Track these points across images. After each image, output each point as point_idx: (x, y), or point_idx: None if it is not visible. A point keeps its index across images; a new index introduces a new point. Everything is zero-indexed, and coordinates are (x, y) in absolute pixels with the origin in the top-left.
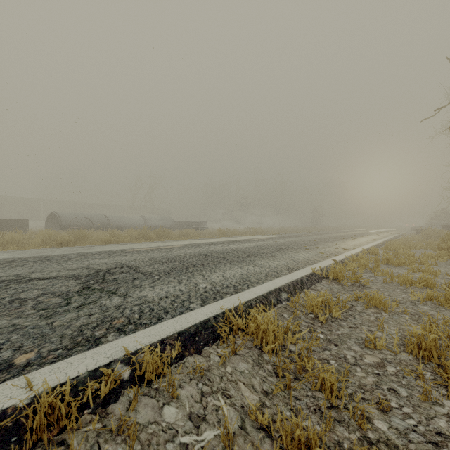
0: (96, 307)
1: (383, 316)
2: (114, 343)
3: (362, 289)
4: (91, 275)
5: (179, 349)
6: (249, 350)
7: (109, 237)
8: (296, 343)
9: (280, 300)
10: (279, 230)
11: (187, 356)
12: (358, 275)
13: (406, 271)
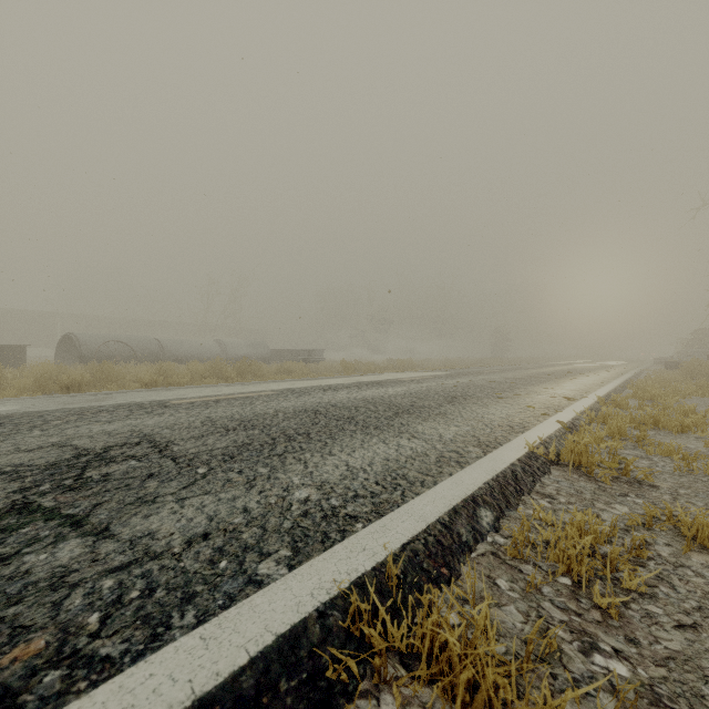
0: None
1: None
2: None
3: (641, 490)
4: (58, 465)
5: None
6: None
7: (153, 375)
8: None
9: (481, 531)
10: (441, 363)
11: None
12: (629, 461)
13: (700, 444)
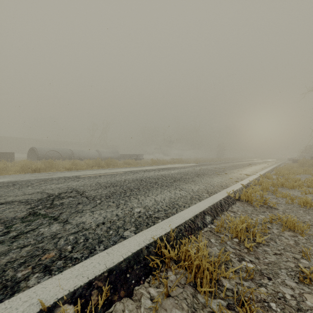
0: (32, 237)
1: (300, 239)
2: (33, 290)
3: (271, 210)
4: (42, 199)
5: (107, 294)
6: (183, 289)
7: (71, 165)
8: (230, 278)
9: (206, 223)
10: (194, 160)
11: (116, 302)
12: (267, 199)
13: (299, 193)
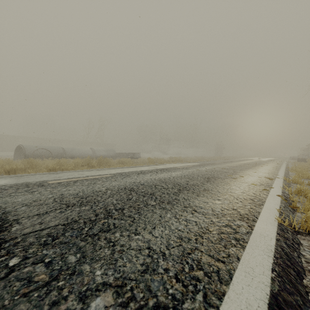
0: None
1: None
2: None
3: None
4: None
5: None
6: None
7: (54, 165)
8: None
9: None
10: (194, 158)
11: None
12: None
13: None
